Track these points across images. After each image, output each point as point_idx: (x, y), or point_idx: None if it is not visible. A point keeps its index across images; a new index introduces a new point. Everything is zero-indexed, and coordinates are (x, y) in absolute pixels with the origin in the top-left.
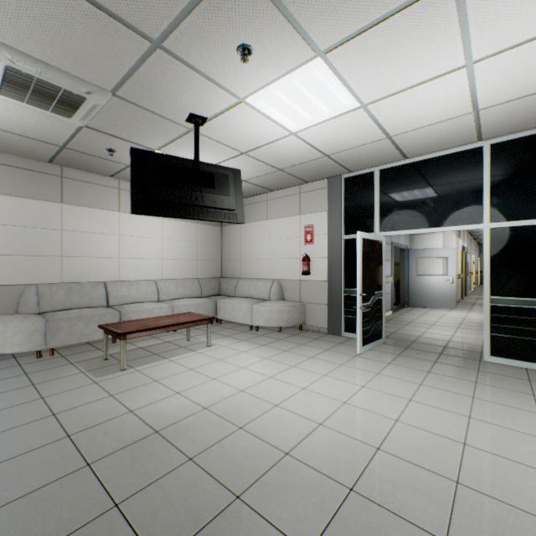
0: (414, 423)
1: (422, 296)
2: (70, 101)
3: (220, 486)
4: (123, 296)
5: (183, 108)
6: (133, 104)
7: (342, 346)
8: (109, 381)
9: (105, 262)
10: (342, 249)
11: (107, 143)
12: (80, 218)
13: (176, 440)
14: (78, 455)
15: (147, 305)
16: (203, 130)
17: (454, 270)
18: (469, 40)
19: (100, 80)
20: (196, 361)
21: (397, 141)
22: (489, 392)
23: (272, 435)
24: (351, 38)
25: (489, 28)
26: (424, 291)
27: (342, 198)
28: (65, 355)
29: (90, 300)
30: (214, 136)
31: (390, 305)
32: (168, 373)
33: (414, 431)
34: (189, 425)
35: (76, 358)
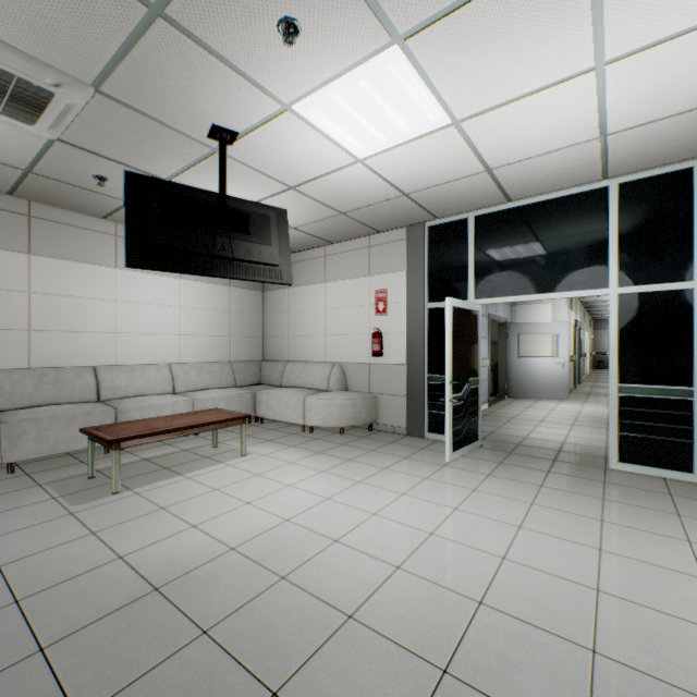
0: (527, 561)
1: (526, 383)
2: (30, 98)
3: (248, 676)
4: (122, 387)
5: (203, 116)
6: (128, 107)
7: (425, 452)
8: (92, 511)
9: (95, 339)
10: (426, 322)
11: (94, 167)
12: (58, 275)
13: (185, 601)
14: (27, 633)
15: (157, 399)
16: (234, 151)
17: (566, 350)
18: (602, 29)
19: (73, 66)
20: (224, 477)
21: (499, 176)
22: (622, 512)
23: (329, 588)
24: (442, 16)
25: (630, 12)
26: (528, 377)
27: (426, 254)
28: (31, 473)
29: (73, 392)
30: (250, 160)
31: (486, 396)
32: (182, 497)
33: (529, 574)
34: (207, 576)
35: (47, 476)
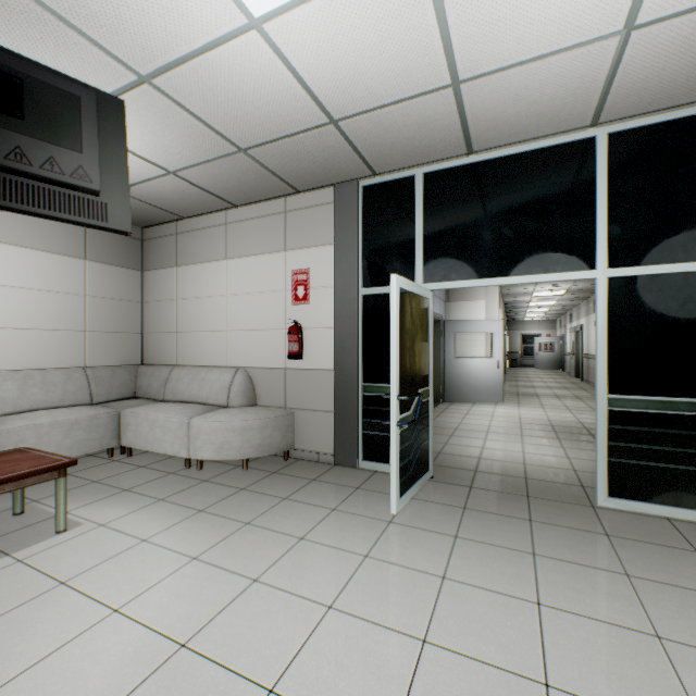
0: None
1: (462, 386)
2: None
3: None
4: None
5: None
6: None
7: (361, 495)
8: None
9: None
10: (360, 314)
11: None
12: None
13: None
14: None
15: None
16: None
17: (501, 350)
18: None
19: None
20: None
21: (467, 98)
22: (671, 607)
23: None
24: None
25: None
26: (464, 379)
27: (360, 223)
28: None
29: None
30: None
31: None
32: None
33: None
34: None
35: None
